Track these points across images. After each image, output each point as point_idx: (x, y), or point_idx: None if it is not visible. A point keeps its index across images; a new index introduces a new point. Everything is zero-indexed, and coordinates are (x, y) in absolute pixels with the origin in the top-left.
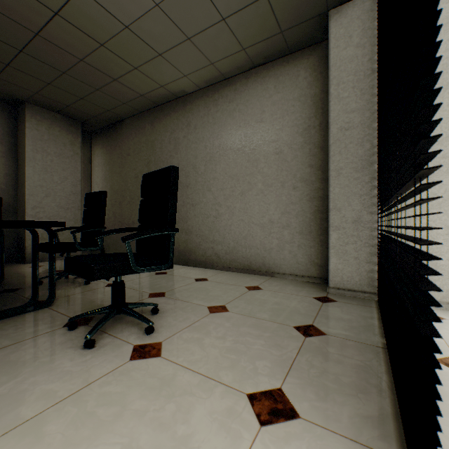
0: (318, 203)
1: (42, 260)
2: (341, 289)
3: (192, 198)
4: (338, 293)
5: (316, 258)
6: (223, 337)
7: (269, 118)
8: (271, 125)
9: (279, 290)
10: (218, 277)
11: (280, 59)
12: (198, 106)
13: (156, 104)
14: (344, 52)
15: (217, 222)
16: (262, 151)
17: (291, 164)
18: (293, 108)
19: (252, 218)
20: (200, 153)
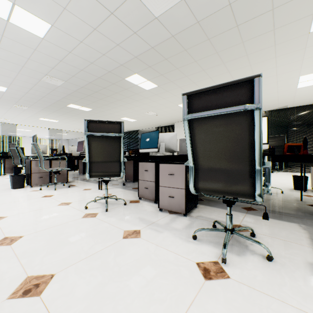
0: None
1: (292, 166)
2: None
3: None
4: None
5: None
6: None
7: None
8: None
9: None
10: None
11: None
12: None
13: None
14: None
15: None
16: None
17: None
18: None
19: None
20: None
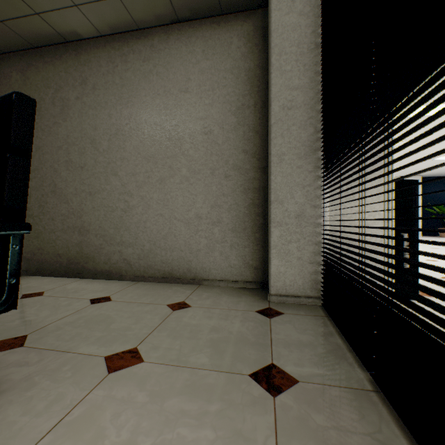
0: (253, 196)
1: None
2: (283, 296)
3: (90, 185)
4: (280, 301)
5: (251, 259)
6: (132, 442)
7: (196, 89)
8: (198, 98)
9: (213, 305)
10: (128, 293)
11: (210, 19)
12: (98, 58)
13: (31, 45)
14: (286, 17)
15: (127, 218)
16: (187, 128)
17: (223, 148)
18: (225, 81)
19: (175, 212)
20: (102, 123)
